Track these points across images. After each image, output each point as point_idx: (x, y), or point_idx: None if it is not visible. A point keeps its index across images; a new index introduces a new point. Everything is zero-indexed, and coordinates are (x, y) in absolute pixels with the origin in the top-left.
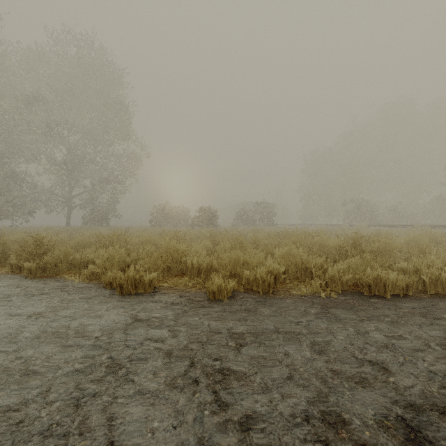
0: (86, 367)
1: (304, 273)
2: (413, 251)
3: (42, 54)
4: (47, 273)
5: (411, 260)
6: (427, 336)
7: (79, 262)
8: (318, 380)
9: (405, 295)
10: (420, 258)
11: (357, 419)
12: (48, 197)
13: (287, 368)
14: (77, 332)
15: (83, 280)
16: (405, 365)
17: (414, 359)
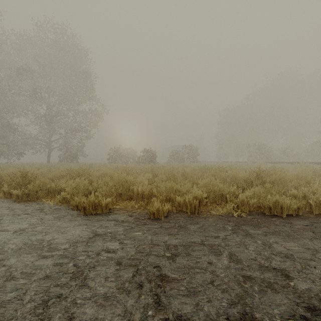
0: (54, 273)
1: (220, 198)
2: (301, 182)
3: (30, 38)
4: (30, 198)
5: (300, 188)
6: (316, 247)
7: (54, 189)
8: (235, 284)
9: (297, 214)
10: (307, 187)
11: (268, 318)
12: (34, 142)
13: (210, 274)
14: (50, 244)
15: (57, 203)
16: (302, 271)
17: (308, 266)
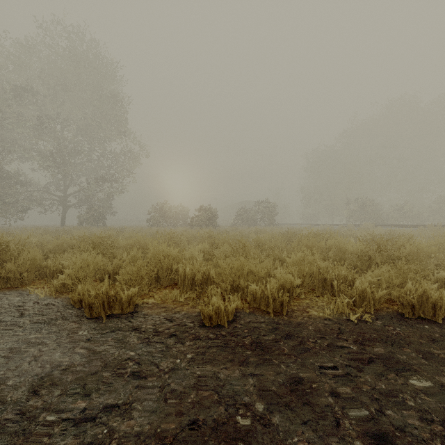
0: None
1: (321, 285)
2: None
3: (35, 46)
4: (11, 284)
5: None
6: None
7: (51, 270)
8: None
9: None
10: None
11: None
12: (42, 196)
13: None
14: (1, 391)
15: (52, 293)
16: None
17: None
